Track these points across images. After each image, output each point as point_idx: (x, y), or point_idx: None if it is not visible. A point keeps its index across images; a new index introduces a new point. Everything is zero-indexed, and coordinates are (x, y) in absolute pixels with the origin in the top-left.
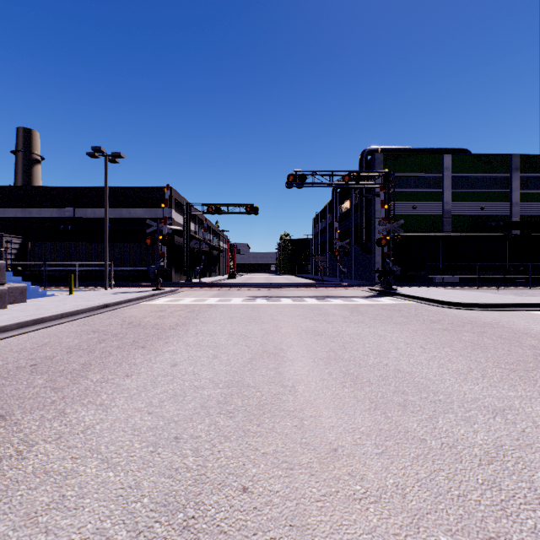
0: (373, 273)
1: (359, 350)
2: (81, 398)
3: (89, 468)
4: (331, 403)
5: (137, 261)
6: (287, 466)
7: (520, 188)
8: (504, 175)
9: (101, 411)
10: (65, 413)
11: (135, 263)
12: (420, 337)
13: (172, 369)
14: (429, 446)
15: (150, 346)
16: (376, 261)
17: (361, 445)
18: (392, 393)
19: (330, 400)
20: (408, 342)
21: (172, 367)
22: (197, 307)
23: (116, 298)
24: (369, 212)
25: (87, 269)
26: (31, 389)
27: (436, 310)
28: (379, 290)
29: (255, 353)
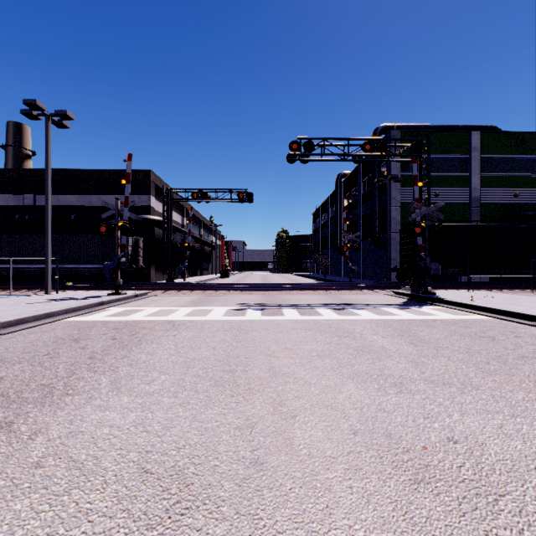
0: (389, 272)
1: None
2: None
3: None
4: None
5: (104, 258)
6: None
7: None
8: None
9: None
10: None
11: (101, 260)
12: None
13: None
14: None
15: None
16: (392, 258)
17: None
18: None
19: None
20: None
21: None
22: (146, 329)
23: (29, 311)
24: (382, 200)
25: (41, 267)
26: None
27: None
28: (410, 295)
29: None
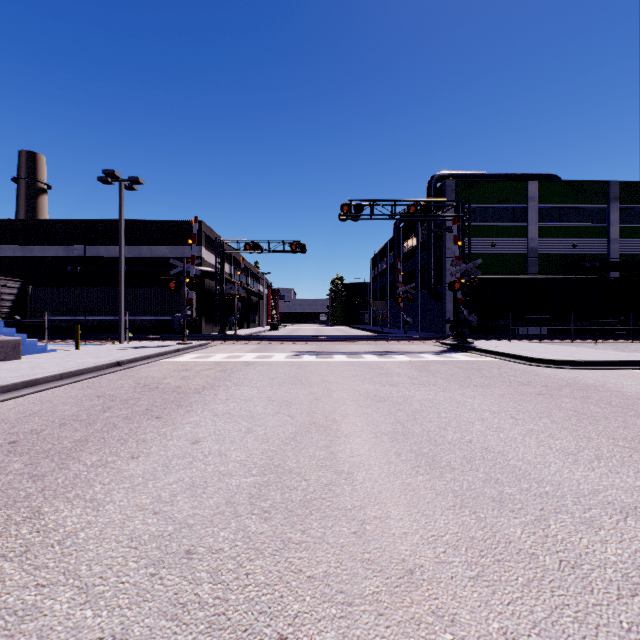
0: (443, 324)
1: (433, 421)
2: (66, 490)
3: (58, 603)
4: (401, 498)
5: (160, 310)
6: (343, 599)
7: (619, 222)
8: (601, 206)
9: (90, 509)
10: (40, 513)
11: (157, 312)
12: (509, 404)
13: (192, 447)
14: (543, 566)
15: (167, 416)
16: (447, 310)
17: (447, 564)
18: (482, 483)
19: (400, 493)
20: (495, 410)
21: (192, 445)
22: (231, 365)
23: (132, 354)
24: (438, 250)
25: (99, 319)
26: (3, 477)
27: (524, 369)
28: (451, 344)
29: (300, 426)
